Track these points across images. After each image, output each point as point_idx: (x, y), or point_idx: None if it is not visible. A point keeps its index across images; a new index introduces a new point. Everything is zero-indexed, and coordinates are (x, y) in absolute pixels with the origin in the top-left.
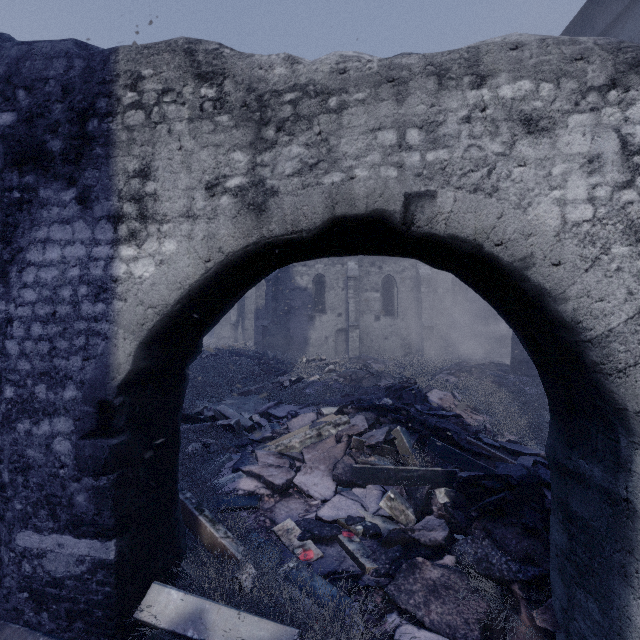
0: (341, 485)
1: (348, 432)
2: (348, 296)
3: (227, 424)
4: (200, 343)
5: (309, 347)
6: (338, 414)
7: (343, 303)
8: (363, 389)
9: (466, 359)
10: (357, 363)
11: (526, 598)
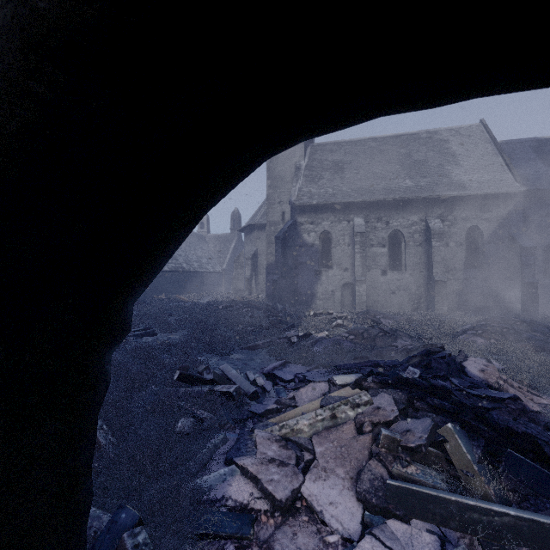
0: (370, 511)
1: (372, 418)
2: (354, 251)
3: (226, 391)
4: (120, 314)
5: (316, 300)
6: (355, 388)
7: (349, 258)
8: (377, 349)
9: (490, 317)
10: (365, 318)
11: None
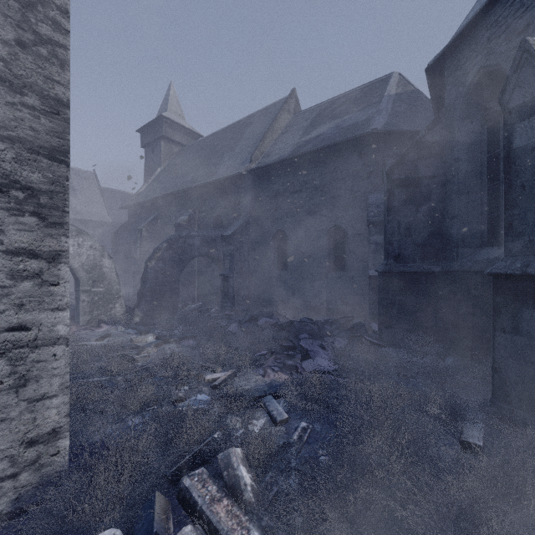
0: None
1: None
2: None
3: None
4: None
5: None
6: None
7: None
8: None
9: None
10: None
11: (72, 319)
